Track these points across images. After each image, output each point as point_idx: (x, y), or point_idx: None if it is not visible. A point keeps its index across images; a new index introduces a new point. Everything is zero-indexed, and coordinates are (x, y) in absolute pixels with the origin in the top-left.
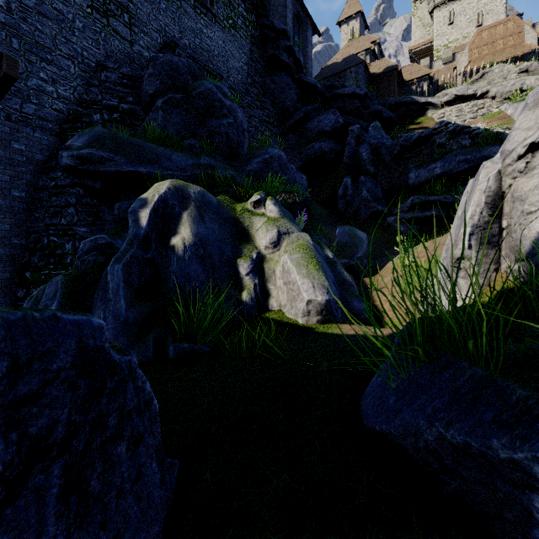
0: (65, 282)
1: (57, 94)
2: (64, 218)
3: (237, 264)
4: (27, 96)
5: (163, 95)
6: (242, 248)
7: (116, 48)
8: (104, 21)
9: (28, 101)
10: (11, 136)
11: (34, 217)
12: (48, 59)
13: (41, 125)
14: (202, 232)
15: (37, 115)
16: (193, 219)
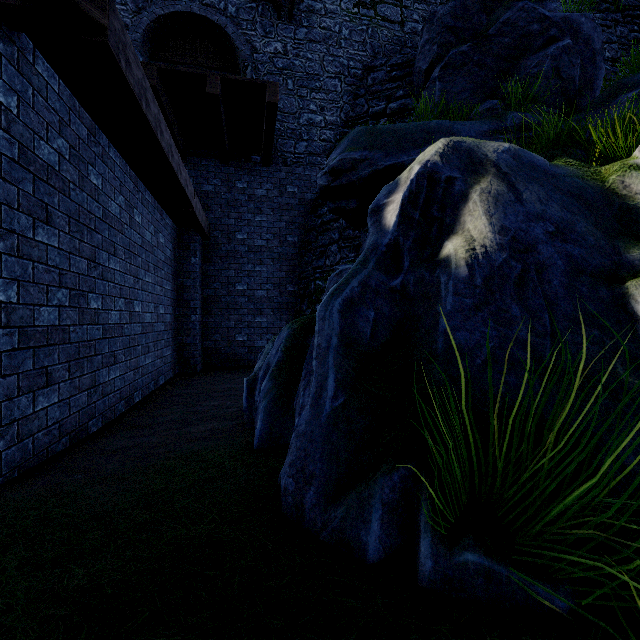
0: (291, 332)
1: (325, 122)
2: (328, 258)
3: (629, 295)
4: (299, 135)
5: (442, 59)
6: (635, 252)
7: (384, 39)
8: (370, 14)
9: (300, 140)
10: (286, 180)
11: (304, 262)
12: (317, 87)
13: (311, 162)
14: (517, 224)
15: (307, 152)
16: (493, 199)
